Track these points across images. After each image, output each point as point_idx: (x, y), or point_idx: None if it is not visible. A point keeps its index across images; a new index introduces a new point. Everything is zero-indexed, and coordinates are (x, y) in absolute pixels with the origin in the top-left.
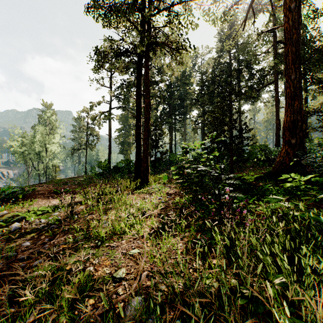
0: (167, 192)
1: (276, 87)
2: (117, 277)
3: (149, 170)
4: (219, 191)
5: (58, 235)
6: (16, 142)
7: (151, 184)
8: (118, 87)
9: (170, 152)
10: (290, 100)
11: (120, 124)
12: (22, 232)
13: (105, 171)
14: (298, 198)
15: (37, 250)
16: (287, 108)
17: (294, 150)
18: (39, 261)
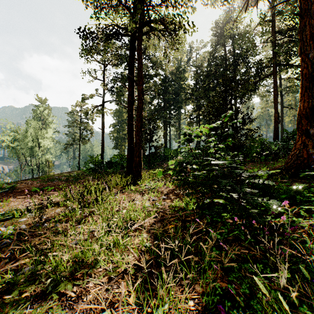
0: (163, 191)
1: (275, 79)
2: None
3: (141, 165)
4: (239, 194)
5: None
6: (8, 136)
7: (144, 181)
8: (111, 79)
9: (164, 147)
10: (307, 83)
11: (115, 119)
12: None
13: (97, 166)
14: None
15: None
16: (304, 92)
17: (313, 141)
18: None
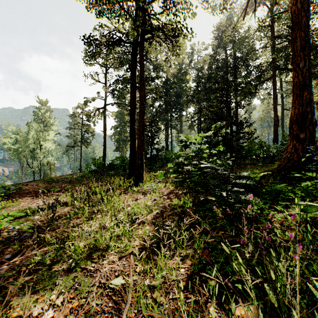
0: (163, 192)
1: (274, 83)
2: None
3: (143, 167)
4: (227, 192)
5: (24, 250)
6: (10, 139)
7: (146, 183)
8: (113, 82)
9: (166, 149)
10: (298, 91)
11: (116, 121)
12: None
13: (99, 168)
14: None
15: None
16: (295, 99)
17: (303, 145)
18: None
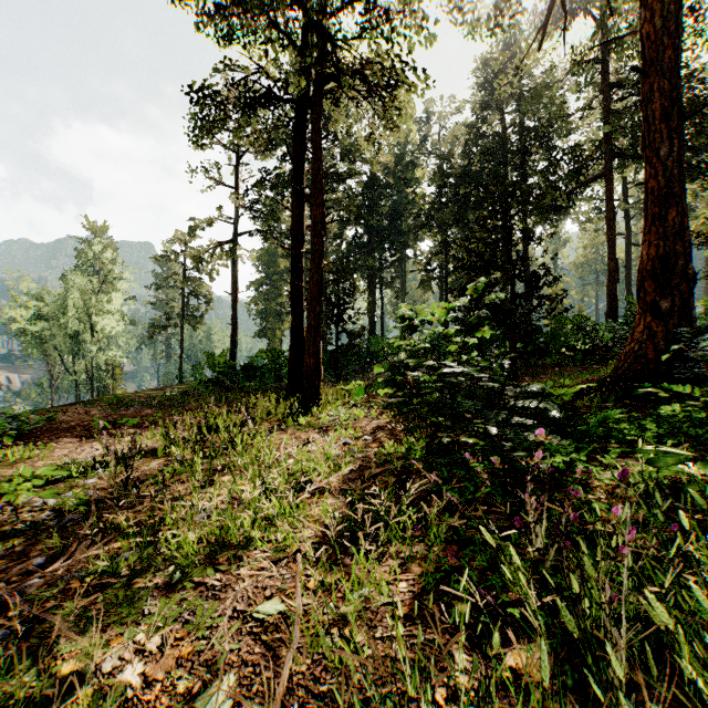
0: (364, 426)
1: (609, 187)
2: None
3: (321, 373)
4: (498, 427)
5: (72, 548)
6: (25, 309)
7: (325, 407)
8: (254, 185)
9: (370, 333)
10: (656, 207)
11: (260, 271)
12: None
13: (222, 375)
14: (696, 444)
15: (4, 594)
16: (650, 225)
17: (668, 326)
18: None
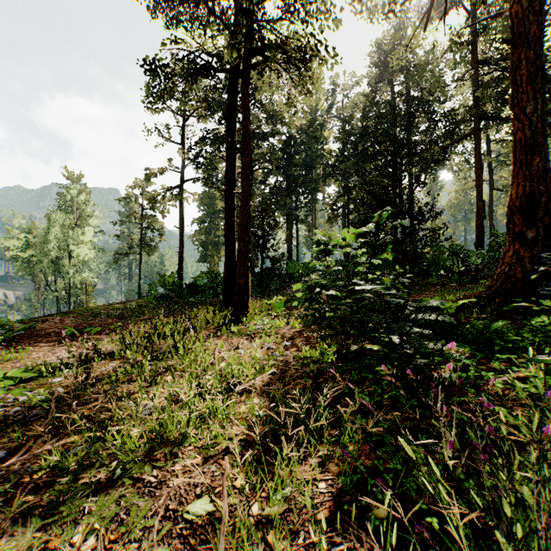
0: (284, 334)
1: (478, 143)
2: None
3: (249, 290)
4: (401, 337)
5: (30, 443)
6: (17, 240)
7: (253, 318)
8: (196, 142)
9: (288, 259)
10: (523, 155)
11: (202, 210)
12: None
13: (171, 292)
14: None
15: None
16: (518, 169)
17: (533, 252)
18: None
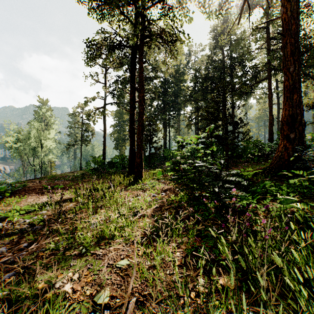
0: (162, 188)
1: (270, 83)
2: (98, 302)
3: (143, 165)
4: (219, 188)
5: (38, 239)
6: (12, 137)
7: (145, 180)
8: (113, 82)
9: (164, 148)
10: (288, 93)
11: (115, 120)
12: (2, 234)
13: (99, 166)
14: (303, 196)
15: (11, 258)
16: (286, 101)
17: (293, 145)
18: (9, 275)
